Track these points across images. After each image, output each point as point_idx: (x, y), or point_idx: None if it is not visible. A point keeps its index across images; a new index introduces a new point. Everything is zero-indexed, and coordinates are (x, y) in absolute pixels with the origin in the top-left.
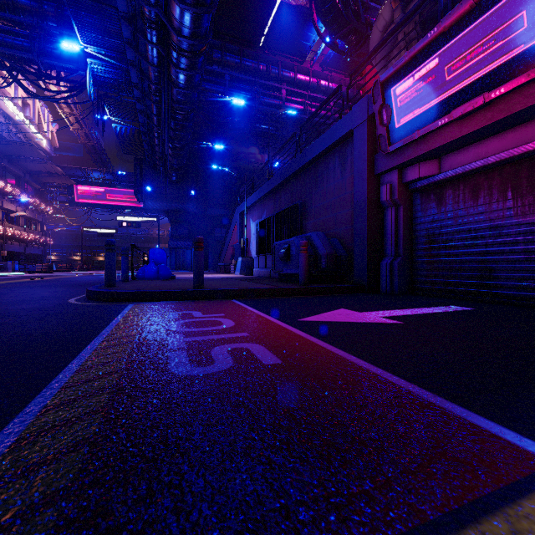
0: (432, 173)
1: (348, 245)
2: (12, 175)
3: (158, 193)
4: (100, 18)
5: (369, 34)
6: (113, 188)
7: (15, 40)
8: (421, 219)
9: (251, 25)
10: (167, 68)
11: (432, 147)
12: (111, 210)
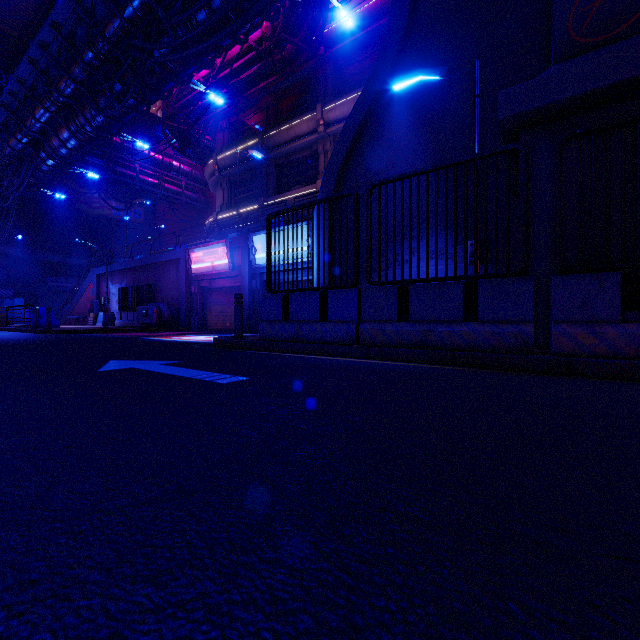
0: (208, 285)
1: (179, 309)
2: None
3: None
4: None
5: (208, 155)
6: None
7: None
8: (207, 301)
9: None
10: (36, 162)
11: (205, 278)
12: None
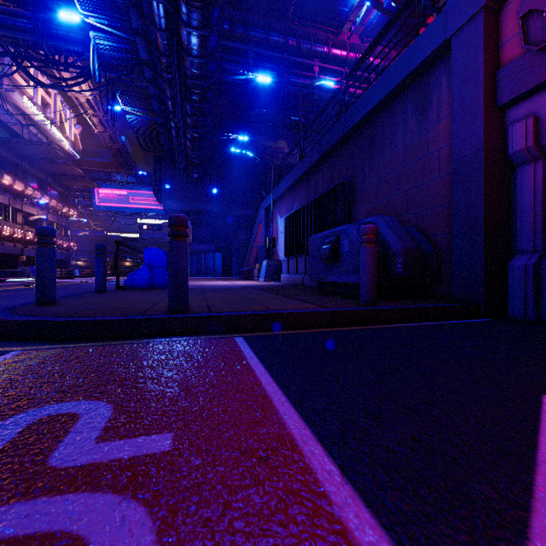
0: None
1: (432, 236)
2: (34, 178)
3: (178, 193)
4: None
5: None
6: (136, 191)
7: (18, 22)
8: None
9: None
10: (175, 28)
11: None
12: (135, 213)
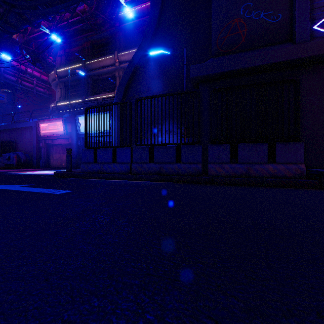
0: (51, 142)
1: (32, 156)
2: None
3: None
4: None
5: (51, 68)
6: None
7: None
8: (50, 151)
9: None
10: None
11: (49, 138)
12: None
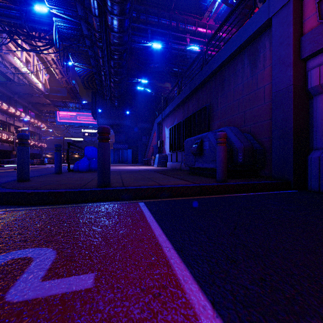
0: None
1: (260, 139)
2: (21, 105)
3: (106, 114)
4: None
5: None
6: (81, 113)
7: (11, 12)
8: None
9: None
10: (104, 15)
11: None
12: (80, 126)
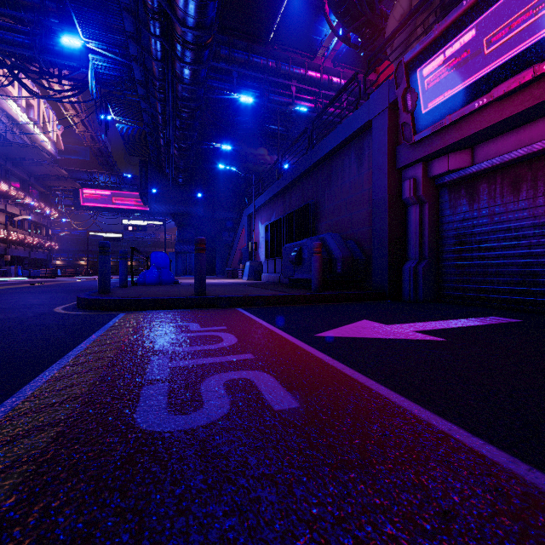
0: (463, 165)
1: (365, 247)
2: (16, 178)
3: (164, 196)
4: (103, 14)
5: (383, 26)
6: (119, 191)
7: (16, 37)
8: (450, 218)
9: (259, 19)
10: (171, 62)
11: (465, 134)
12: (117, 213)
